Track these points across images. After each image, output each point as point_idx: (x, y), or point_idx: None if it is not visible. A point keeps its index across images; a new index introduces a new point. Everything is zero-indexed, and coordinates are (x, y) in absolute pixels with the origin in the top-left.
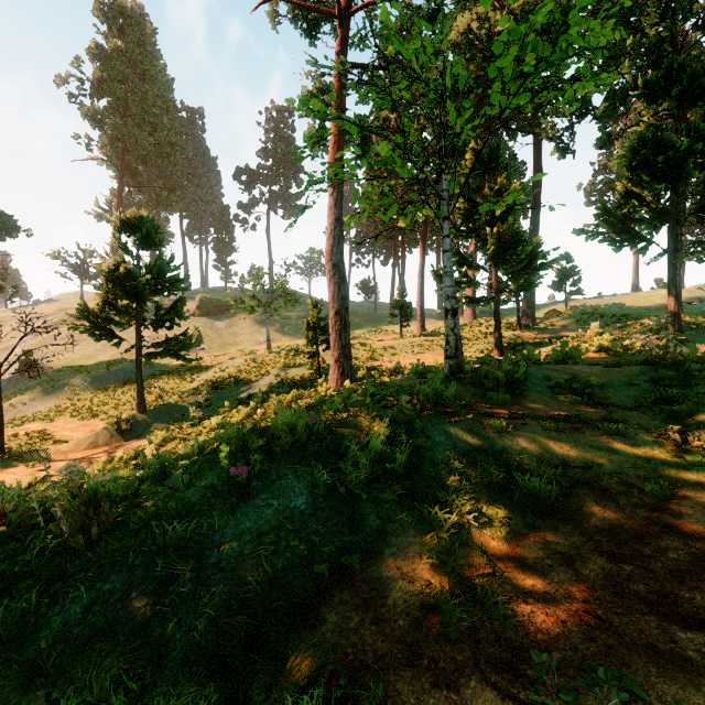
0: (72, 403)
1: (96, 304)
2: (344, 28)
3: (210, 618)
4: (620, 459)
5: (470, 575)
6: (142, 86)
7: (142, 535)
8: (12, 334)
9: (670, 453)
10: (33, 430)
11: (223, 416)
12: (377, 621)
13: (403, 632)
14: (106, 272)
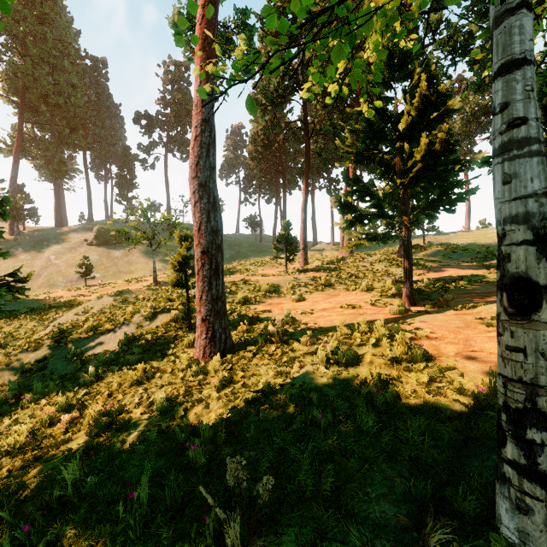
0: None
1: None
2: None
3: None
4: None
5: None
6: (41, 28)
7: None
8: None
9: None
10: None
11: (14, 418)
12: None
13: None
14: None
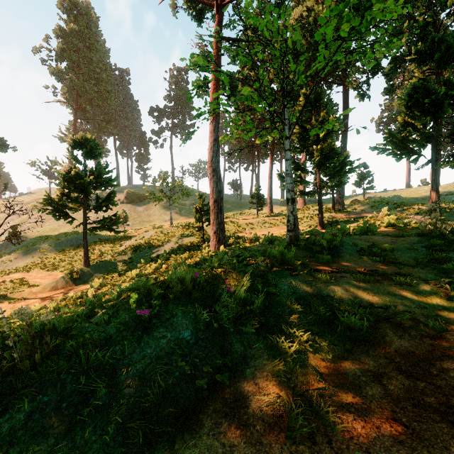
0: (42, 260)
1: (56, 195)
2: (220, 14)
3: (119, 423)
4: (409, 302)
5: (308, 389)
6: (89, 54)
7: (72, 360)
8: (4, 215)
9: (443, 297)
10: (15, 278)
11: (140, 269)
12: (240, 426)
13: (260, 436)
14: (63, 174)
